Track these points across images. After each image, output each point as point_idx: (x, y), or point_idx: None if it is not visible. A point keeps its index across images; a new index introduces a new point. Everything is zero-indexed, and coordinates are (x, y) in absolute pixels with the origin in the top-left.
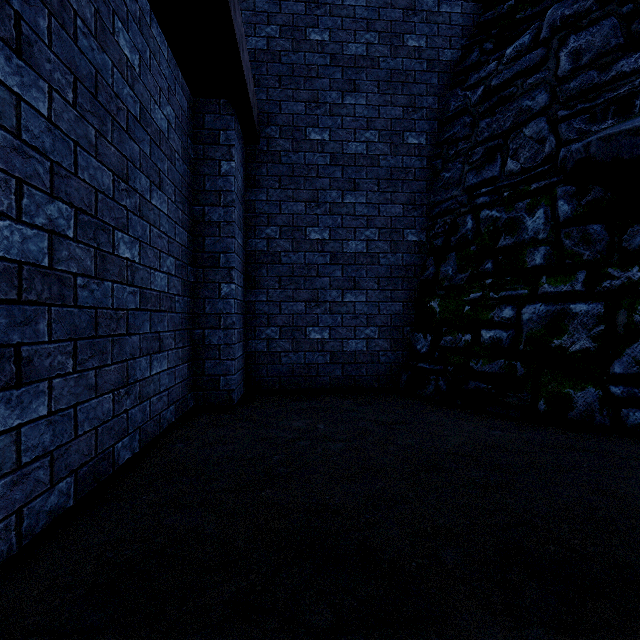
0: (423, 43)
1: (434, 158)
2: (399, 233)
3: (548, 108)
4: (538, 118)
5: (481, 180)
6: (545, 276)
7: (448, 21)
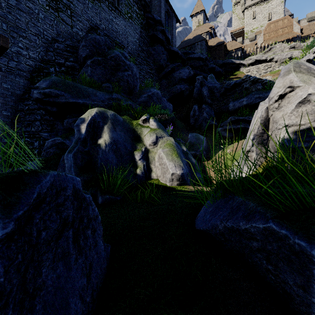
0: (9, 87)
1: (14, 119)
2: (0, 139)
3: (41, 120)
4: (38, 121)
5: (26, 130)
6: (37, 155)
7: (19, 83)
